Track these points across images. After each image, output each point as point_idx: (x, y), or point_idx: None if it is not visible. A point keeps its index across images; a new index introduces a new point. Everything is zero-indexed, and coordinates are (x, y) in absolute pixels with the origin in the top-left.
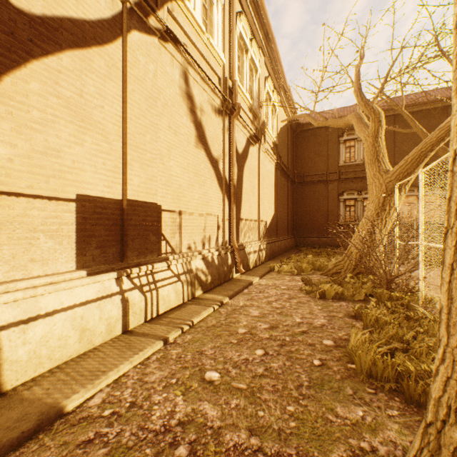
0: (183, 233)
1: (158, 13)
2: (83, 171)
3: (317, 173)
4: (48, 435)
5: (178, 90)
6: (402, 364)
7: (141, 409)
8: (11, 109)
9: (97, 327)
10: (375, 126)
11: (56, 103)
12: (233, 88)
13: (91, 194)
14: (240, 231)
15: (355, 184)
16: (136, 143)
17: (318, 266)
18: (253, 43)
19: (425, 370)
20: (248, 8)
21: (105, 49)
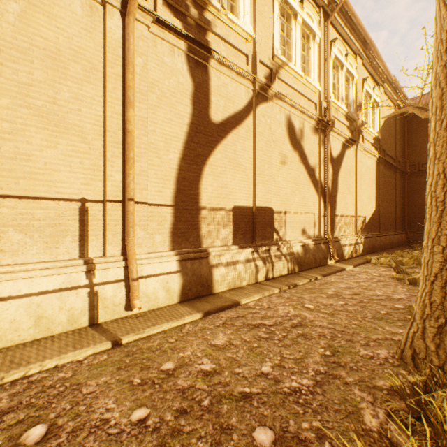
0: (287, 226)
1: (272, 86)
2: (235, 193)
3: None
4: (237, 308)
5: (284, 127)
6: None
7: (273, 309)
8: (212, 170)
9: (244, 276)
10: None
11: (226, 161)
12: (327, 108)
13: (239, 205)
14: (335, 226)
15: None
16: (259, 172)
17: None
18: (349, 56)
19: None
20: (342, 30)
21: (244, 123)
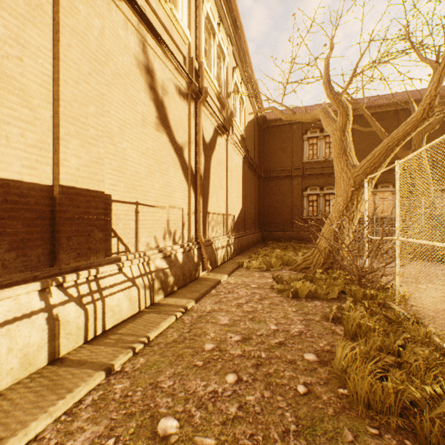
0: (140, 228)
1: None
2: None
3: (282, 169)
4: None
5: (134, 60)
6: (407, 391)
7: None
8: None
9: (4, 363)
10: (343, 119)
11: None
12: (199, 71)
13: None
14: (207, 226)
15: (317, 180)
16: (73, 114)
17: (287, 261)
18: (221, 28)
19: (431, 395)
20: None
21: None
